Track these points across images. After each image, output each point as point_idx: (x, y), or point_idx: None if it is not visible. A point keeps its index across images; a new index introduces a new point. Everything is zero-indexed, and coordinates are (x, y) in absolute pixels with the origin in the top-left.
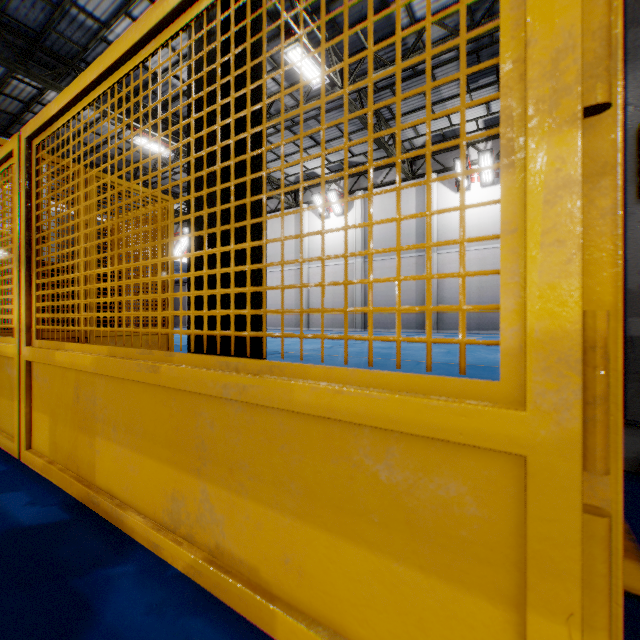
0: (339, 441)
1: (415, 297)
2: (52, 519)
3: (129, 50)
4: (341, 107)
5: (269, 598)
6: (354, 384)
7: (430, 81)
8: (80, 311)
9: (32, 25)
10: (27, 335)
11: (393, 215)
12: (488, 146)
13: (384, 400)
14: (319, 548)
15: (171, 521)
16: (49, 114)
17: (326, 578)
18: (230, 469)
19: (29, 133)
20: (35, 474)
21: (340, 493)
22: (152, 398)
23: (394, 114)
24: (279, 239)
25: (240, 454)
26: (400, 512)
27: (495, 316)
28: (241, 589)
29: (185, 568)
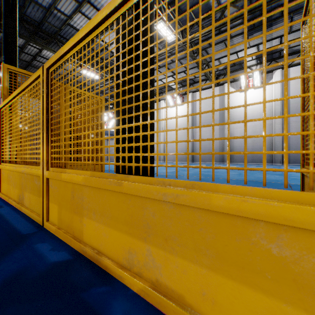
0: (241, 228)
1: (219, 146)
2: (64, 258)
3: (103, 18)
4: (181, 51)
5: (193, 313)
6: (252, 196)
7: (311, 13)
8: (62, 153)
9: (36, 19)
10: (46, 165)
11: (207, 104)
12: (257, 68)
13: (280, 207)
14: (226, 289)
15: (128, 264)
16: (58, 55)
17: (232, 306)
18: (165, 239)
19: (47, 66)
20: (51, 234)
21: (242, 259)
22: (116, 199)
23: (208, 53)
24: (198, 113)
25: (172, 231)
26: (288, 274)
27: (261, 155)
28: (175, 306)
29: (138, 290)
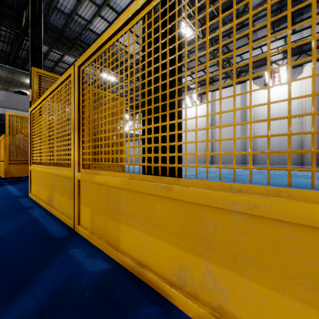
0: None
1: (240, 147)
2: (101, 267)
3: (147, 2)
4: (200, 49)
5: None
6: None
7: None
8: (86, 155)
9: (59, 26)
10: (77, 166)
11: (227, 104)
12: (284, 62)
13: None
14: None
15: (178, 281)
16: (91, 51)
17: None
18: (233, 258)
19: (79, 63)
20: (83, 238)
21: None
22: (162, 205)
23: (229, 49)
24: (285, 100)
25: (243, 249)
26: None
27: None
28: None
29: (195, 315)
